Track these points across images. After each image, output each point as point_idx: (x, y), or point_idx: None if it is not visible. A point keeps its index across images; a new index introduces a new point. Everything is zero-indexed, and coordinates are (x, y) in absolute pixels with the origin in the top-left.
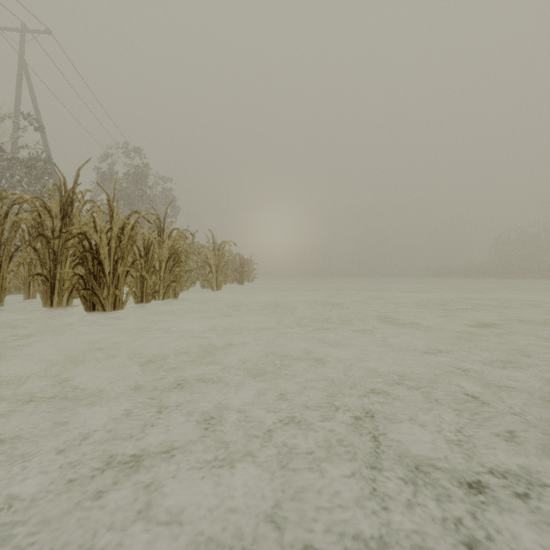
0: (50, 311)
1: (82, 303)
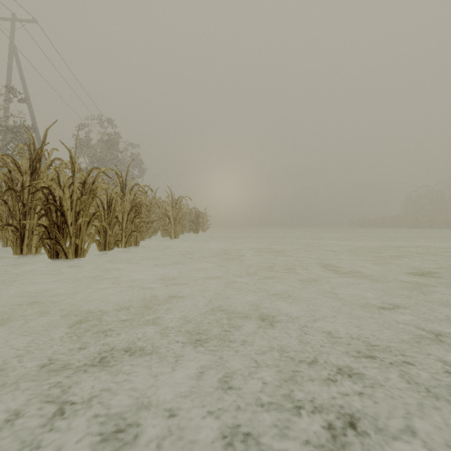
0: (20, 258)
1: (46, 251)
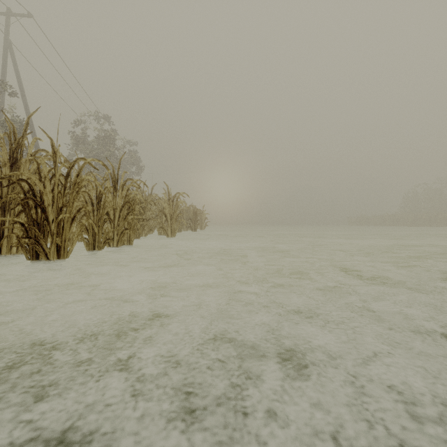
0: None
1: (24, 252)
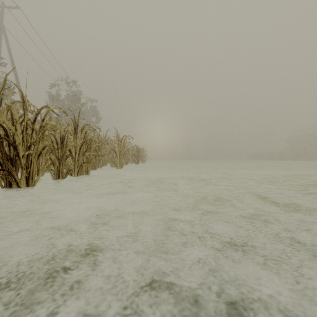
0: None
1: None
